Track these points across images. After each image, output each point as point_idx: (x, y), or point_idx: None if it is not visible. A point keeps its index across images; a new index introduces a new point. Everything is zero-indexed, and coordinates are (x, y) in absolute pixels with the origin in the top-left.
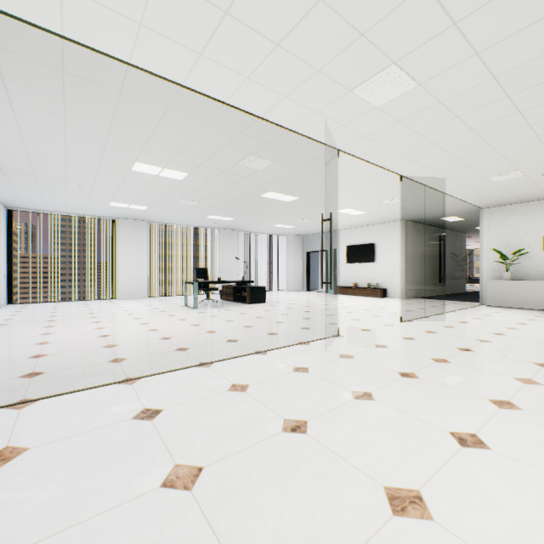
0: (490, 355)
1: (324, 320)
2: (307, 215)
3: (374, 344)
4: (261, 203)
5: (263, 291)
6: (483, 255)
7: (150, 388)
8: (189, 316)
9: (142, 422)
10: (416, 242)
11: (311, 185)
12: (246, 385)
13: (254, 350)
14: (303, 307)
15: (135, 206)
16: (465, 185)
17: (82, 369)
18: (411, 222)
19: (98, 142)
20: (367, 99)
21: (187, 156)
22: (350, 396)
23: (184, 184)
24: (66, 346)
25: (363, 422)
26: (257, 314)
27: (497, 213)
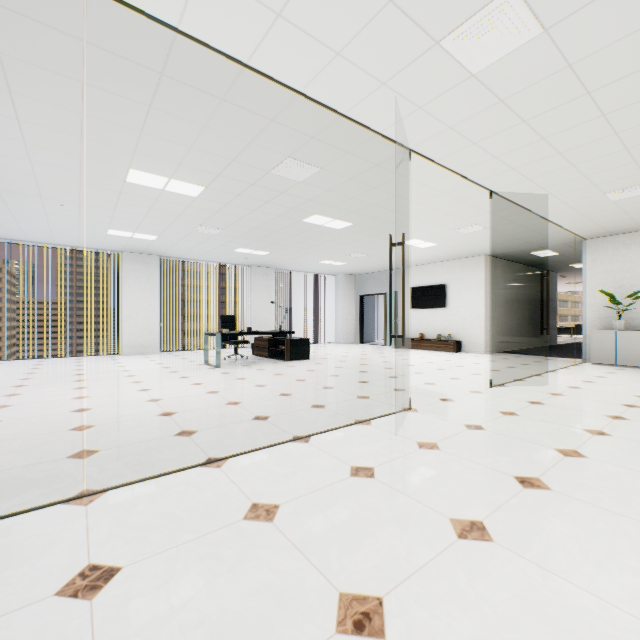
0: (639, 443)
1: (387, 385)
2: (362, 248)
3: (463, 424)
4: (303, 231)
5: (306, 345)
6: (586, 298)
7: (115, 512)
8: (207, 379)
9: (71, 603)
10: (498, 283)
11: (369, 205)
12: (275, 506)
13: (291, 435)
14: (358, 365)
15: (141, 234)
16: (572, 206)
17: (21, 472)
18: (492, 257)
19: (70, 135)
20: (461, 58)
21: (200, 160)
22: (450, 531)
23: (200, 202)
24: (18, 428)
25: (488, 603)
26: (297, 375)
27: (605, 245)
